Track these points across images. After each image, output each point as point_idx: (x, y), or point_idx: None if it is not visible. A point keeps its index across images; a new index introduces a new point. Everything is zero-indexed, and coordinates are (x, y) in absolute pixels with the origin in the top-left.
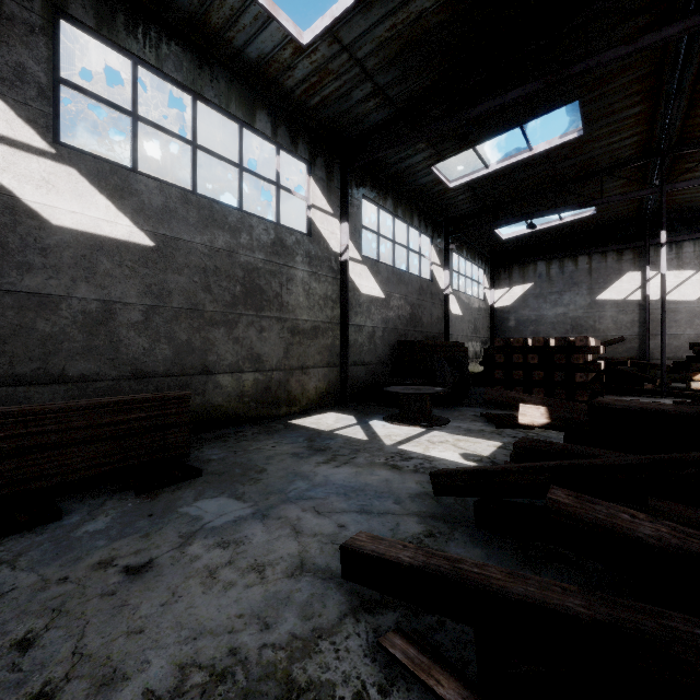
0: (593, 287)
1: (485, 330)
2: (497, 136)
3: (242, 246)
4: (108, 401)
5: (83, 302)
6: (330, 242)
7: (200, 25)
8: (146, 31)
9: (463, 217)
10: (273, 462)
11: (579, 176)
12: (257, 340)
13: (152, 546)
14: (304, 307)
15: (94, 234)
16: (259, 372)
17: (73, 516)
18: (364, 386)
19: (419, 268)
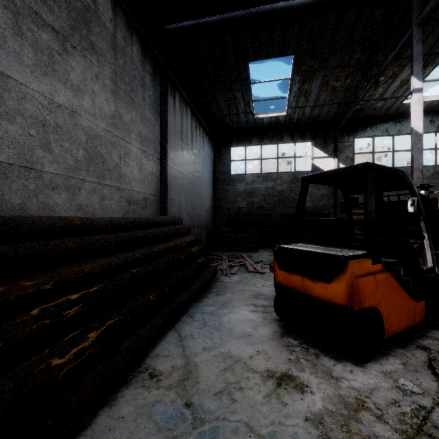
0: None
1: None
2: None
3: None
4: None
5: None
6: None
7: (395, 114)
8: (376, 127)
9: None
10: None
11: None
12: None
13: None
14: None
15: None
16: None
17: None
18: None
19: None
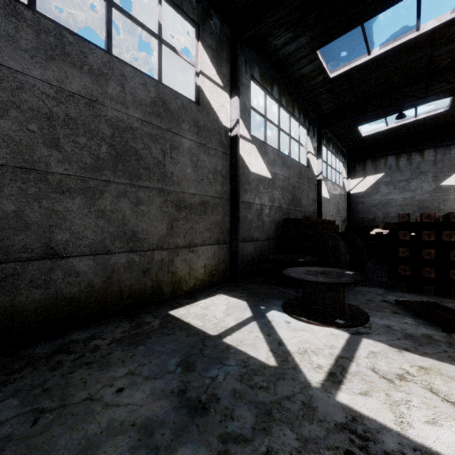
0: (438, 175)
1: (344, 211)
2: (391, 5)
3: (109, 97)
4: None
5: None
6: (220, 115)
7: None
8: None
9: (334, 112)
10: None
11: (451, 65)
12: (132, 214)
13: None
14: (191, 180)
15: None
16: (135, 252)
17: None
18: (253, 262)
19: (298, 155)
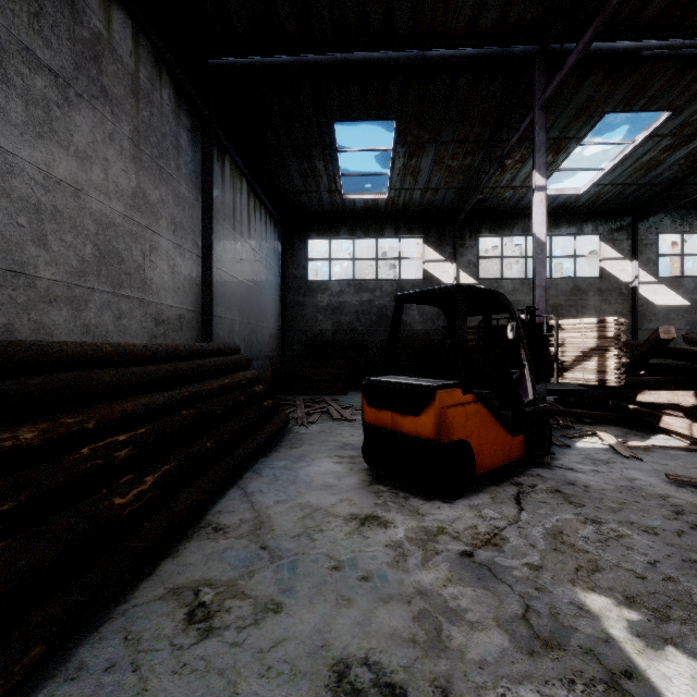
0: None
1: None
2: None
3: (551, 296)
4: None
5: None
6: (620, 277)
7: (528, 208)
8: (506, 223)
9: None
10: None
11: None
12: None
13: None
14: None
15: None
16: None
17: None
18: None
19: None
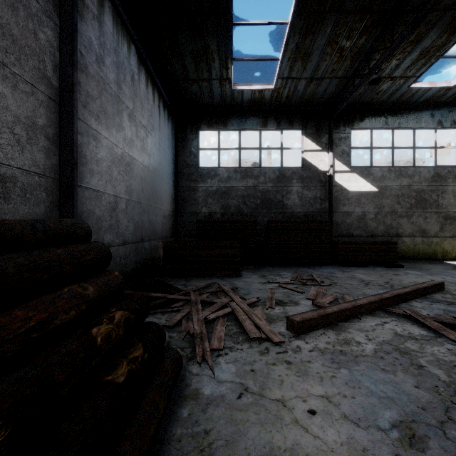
0: None
1: None
2: None
3: (414, 182)
4: (373, 241)
5: (357, 213)
6: None
7: (396, 103)
8: (375, 117)
9: None
10: (433, 269)
11: None
12: (423, 223)
13: (397, 273)
14: (453, 205)
15: (360, 191)
16: (424, 237)
17: (370, 267)
18: None
19: None
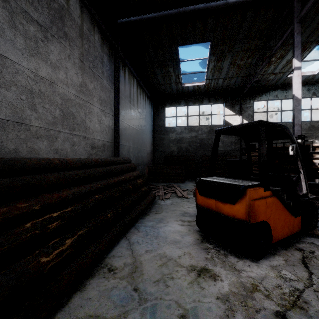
0: None
1: None
2: None
3: None
4: None
5: None
6: None
7: (282, 84)
8: (269, 93)
9: None
10: None
11: None
12: None
13: None
14: None
15: None
16: None
17: None
18: None
19: None
